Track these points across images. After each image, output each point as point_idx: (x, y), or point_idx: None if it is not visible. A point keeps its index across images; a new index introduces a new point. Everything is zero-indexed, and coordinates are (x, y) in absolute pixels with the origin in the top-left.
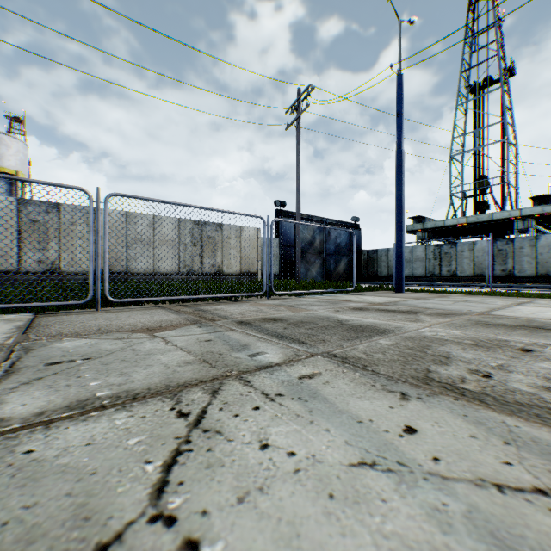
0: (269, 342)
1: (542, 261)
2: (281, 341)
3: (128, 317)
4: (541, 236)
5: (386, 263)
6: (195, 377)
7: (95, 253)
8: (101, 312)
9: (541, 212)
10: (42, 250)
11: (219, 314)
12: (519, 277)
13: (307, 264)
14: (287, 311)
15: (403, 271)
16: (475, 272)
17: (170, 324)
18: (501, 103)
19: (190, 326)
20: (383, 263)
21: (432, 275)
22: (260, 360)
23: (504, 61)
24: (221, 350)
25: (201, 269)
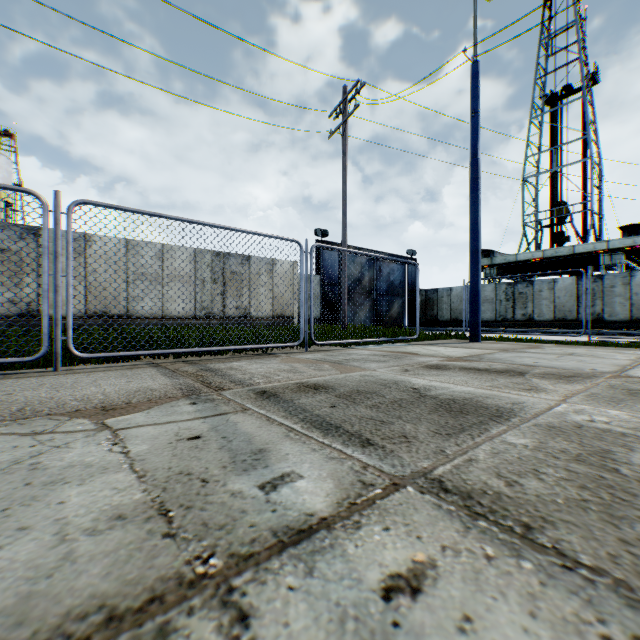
0: (307, 441)
1: (638, 302)
2: (327, 438)
3: (92, 382)
4: (637, 272)
5: (448, 305)
6: (103, 590)
7: (86, 291)
8: (58, 374)
9: (632, 244)
10: (15, 288)
11: (233, 377)
12: (610, 322)
13: (354, 306)
14: (334, 371)
15: (479, 314)
16: (556, 316)
17: (147, 396)
18: (583, 116)
19: (178, 402)
20: (445, 304)
21: (504, 320)
22: (285, 503)
23: (586, 66)
24: (210, 468)
25: (224, 312)
